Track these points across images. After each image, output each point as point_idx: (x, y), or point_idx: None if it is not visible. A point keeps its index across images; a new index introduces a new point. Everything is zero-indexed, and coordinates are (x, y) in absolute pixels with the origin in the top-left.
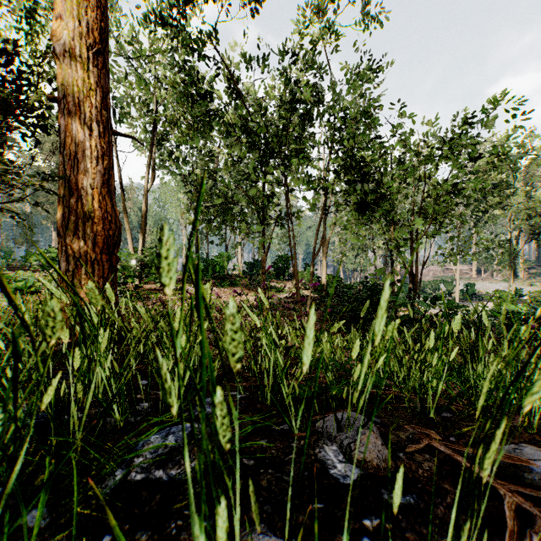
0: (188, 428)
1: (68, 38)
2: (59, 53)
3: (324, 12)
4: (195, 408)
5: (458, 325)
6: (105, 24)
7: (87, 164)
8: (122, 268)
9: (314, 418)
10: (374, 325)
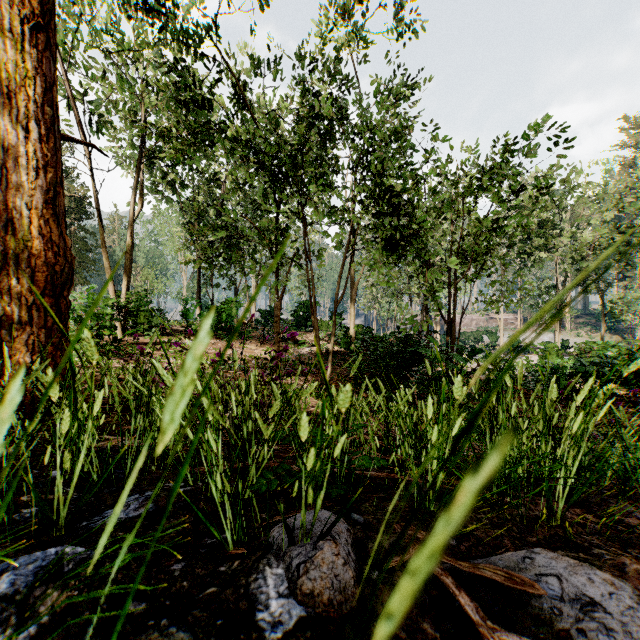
0: (50, 556)
1: None
2: None
3: (350, 14)
4: (103, 514)
5: (458, 388)
6: None
7: (22, 176)
8: (94, 316)
9: (272, 520)
10: (363, 387)
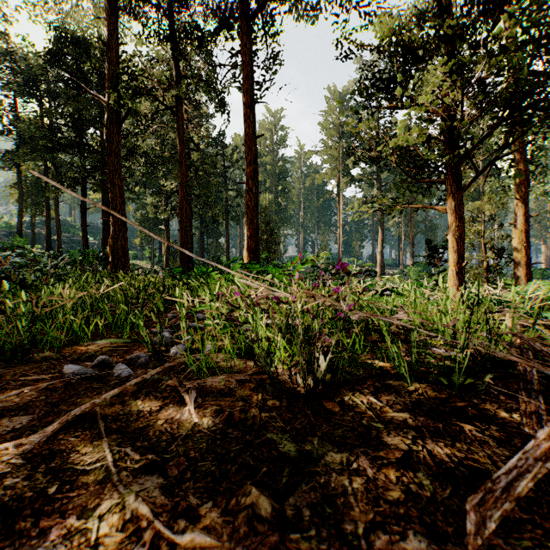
0: None
1: (515, 245)
2: (513, 248)
3: None
4: None
5: None
6: (527, 235)
7: (521, 278)
8: None
9: None
10: None
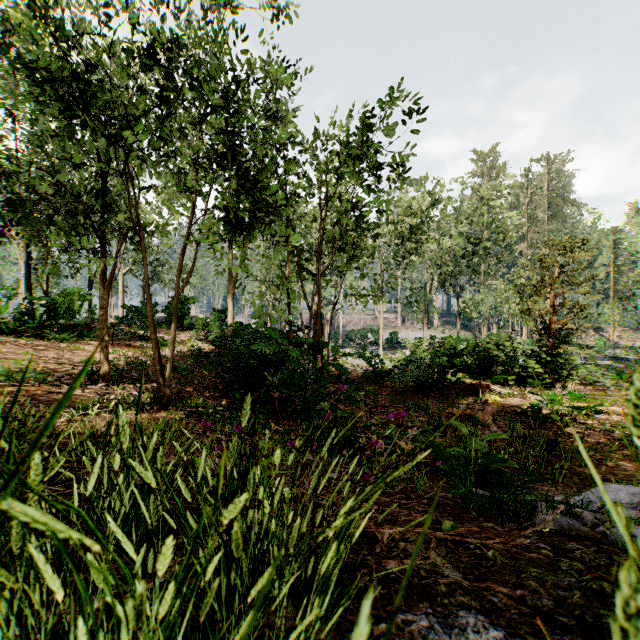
0: None
1: None
2: None
3: None
4: None
5: None
6: None
7: None
8: None
9: None
10: None
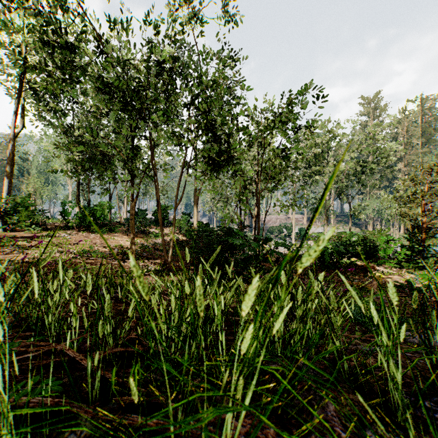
0: None
1: None
2: None
3: None
4: None
5: None
6: None
7: None
8: None
9: None
10: None
